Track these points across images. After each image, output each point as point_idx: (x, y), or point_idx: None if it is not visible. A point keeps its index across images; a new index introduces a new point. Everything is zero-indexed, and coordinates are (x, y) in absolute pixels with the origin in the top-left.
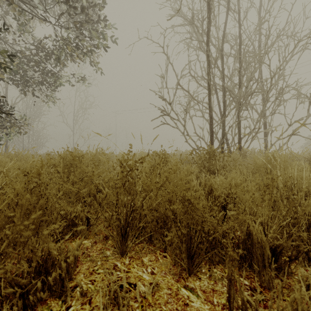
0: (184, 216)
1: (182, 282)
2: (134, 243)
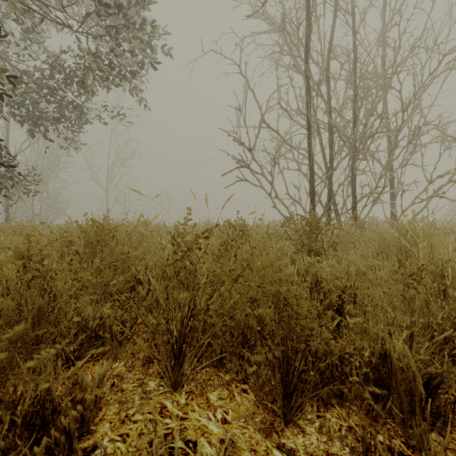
0: (277, 327)
1: (274, 437)
2: (194, 370)
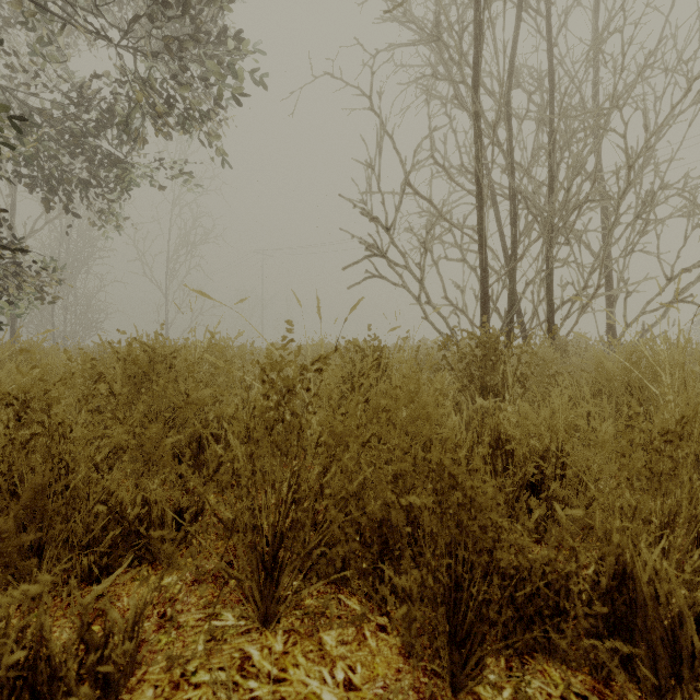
0: (439, 525)
1: None
2: (298, 595)
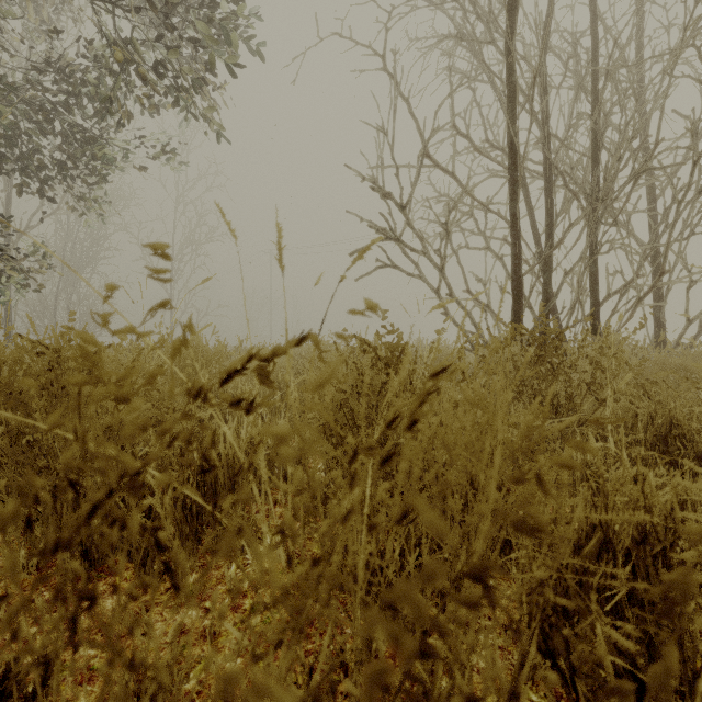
0: None
1: None
2: None
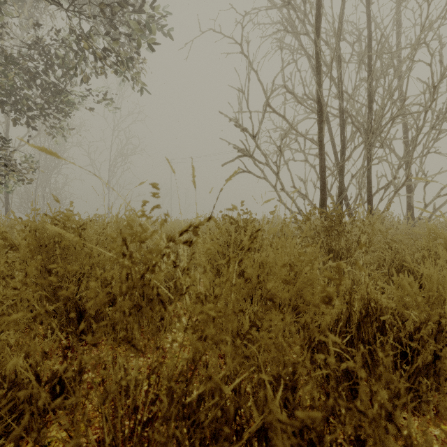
0: None
1: None
2: None
